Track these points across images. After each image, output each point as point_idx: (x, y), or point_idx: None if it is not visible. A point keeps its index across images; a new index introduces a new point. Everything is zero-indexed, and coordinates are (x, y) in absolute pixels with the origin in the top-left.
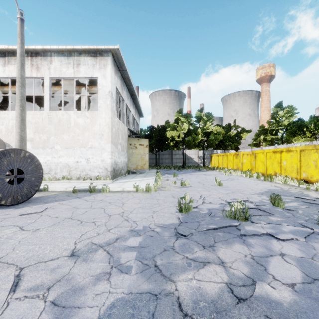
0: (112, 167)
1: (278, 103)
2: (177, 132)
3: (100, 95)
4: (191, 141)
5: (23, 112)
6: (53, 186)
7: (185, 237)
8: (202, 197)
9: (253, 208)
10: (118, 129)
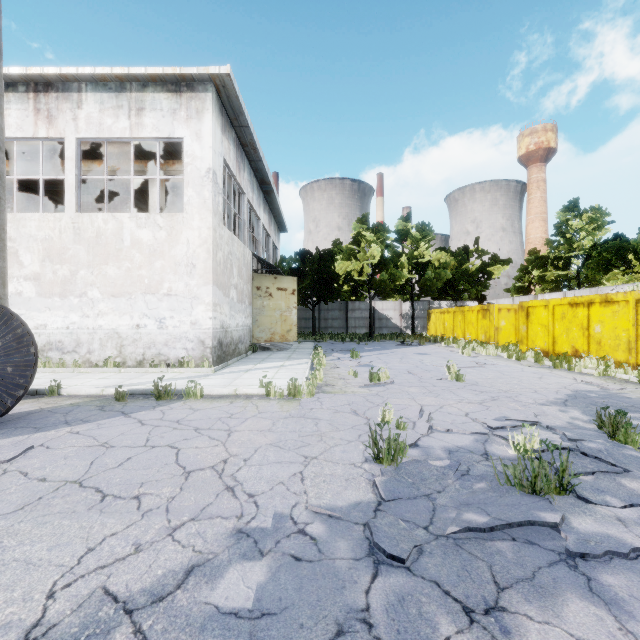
0: (217, 338)
1: (570, 203)
2: (358, 263)
3: (189, 178)
4: (387, 282)
5: None
6: (78, 382)
7: (400, 563)
8: (424, 412)
9: (566, 449)
10: (230, 254)
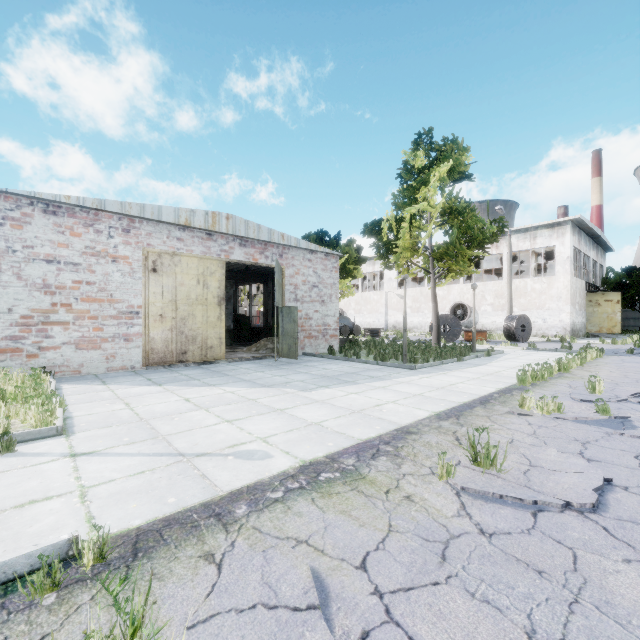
0: (571, 327)
1: None
2: None
3: (557, 261)
4: None
5: (511, 291)
6: None
7: None
8: None
9: None
10: (575, 288)
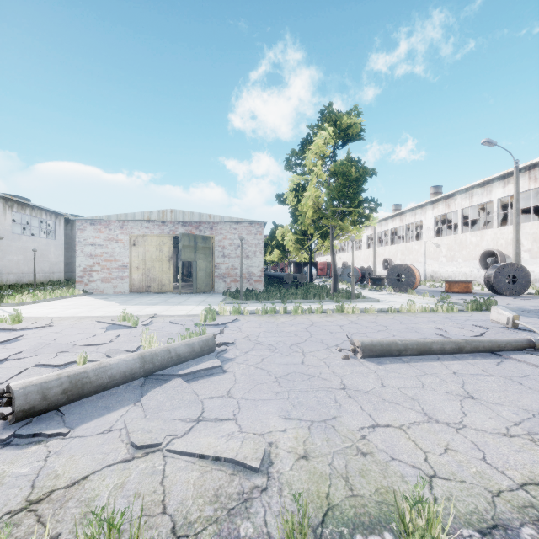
0: None
1: None
2: None
3: None
4: None
5: (517, 234)
6: None
7: None
8: None
9: None
10: None
